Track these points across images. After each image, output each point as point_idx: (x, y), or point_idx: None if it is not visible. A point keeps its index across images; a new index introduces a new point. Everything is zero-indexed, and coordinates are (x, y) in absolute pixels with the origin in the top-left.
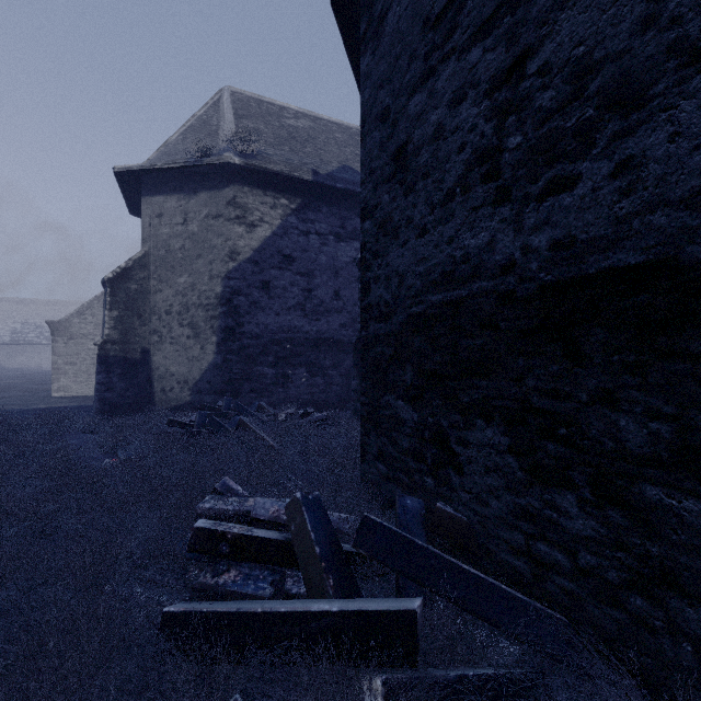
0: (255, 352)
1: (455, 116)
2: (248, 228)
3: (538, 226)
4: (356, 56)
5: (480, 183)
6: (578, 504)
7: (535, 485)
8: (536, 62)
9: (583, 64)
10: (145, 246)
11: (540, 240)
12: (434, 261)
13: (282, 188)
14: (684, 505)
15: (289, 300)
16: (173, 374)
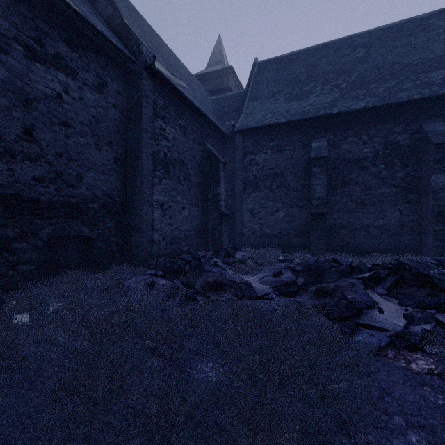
0: None
1: None
2: None
3: None
4: None
5: None
6: None
7: None
8: None
9: None
10: None
11: None
12: None
13: None
14: (22, 245)
15: None
16: None
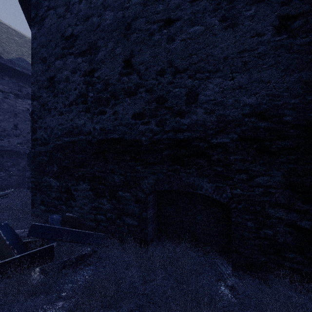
0: None
1: (73, 77)
2: None
3: (97, 122)
4: (29, 15)
5: (81, 103)
6: (107, 201)
7: (97, 199)
8: (96, 74)
9: (107, 82)
10: None
11: (98, 126)
12: (65, 125)
13: None
14: (125, 194)
15: None
16: None
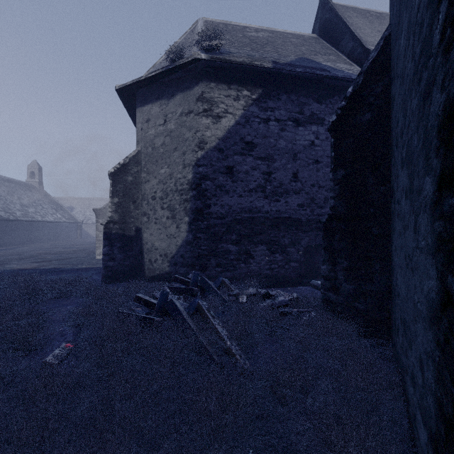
0: (220, 230)
1: None
2: (214, 119)
3: None
4: None
5: None
6: None
7: None
8: None
9: None
10: (138, 147)
11: None
12: None
13: (244, 81)
14: None
15: (250, 183)
16: (157, 248)
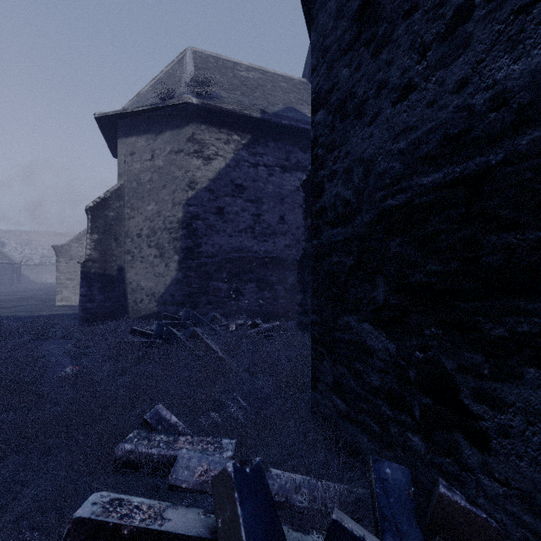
0: (211, 269)
1: None
2: (204, 161)
3: None
4: None
5: None
6: None
7: None
8: None
9: None
10: (120, 180)
11: None
12: (426, 126)
13: (234, 126)
14: None
15: (241, 224)
16: (143, 287)
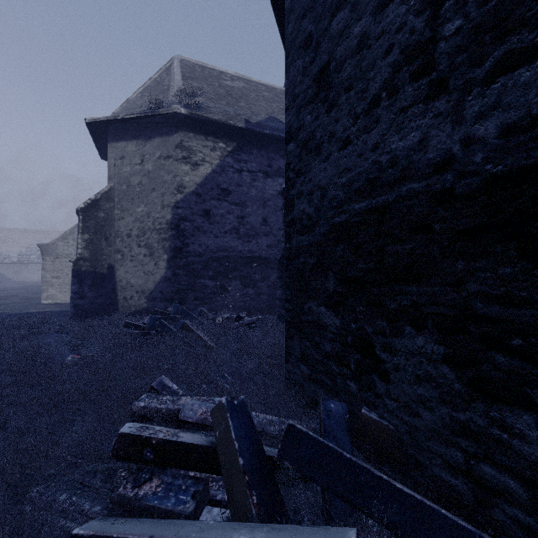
0: (198, 267)
1: (380, 21)
2: (192, 166)
3: (484, 112)
4: (280, 11)
5: (409, 82)
6: None
7: (478, 400)
8: None
9: None
10: (110, 183)
11: (487, 128)
12: (357, 170)
13: (220, 134)
14: None
15: (226, 225)
16: (133, 285)
